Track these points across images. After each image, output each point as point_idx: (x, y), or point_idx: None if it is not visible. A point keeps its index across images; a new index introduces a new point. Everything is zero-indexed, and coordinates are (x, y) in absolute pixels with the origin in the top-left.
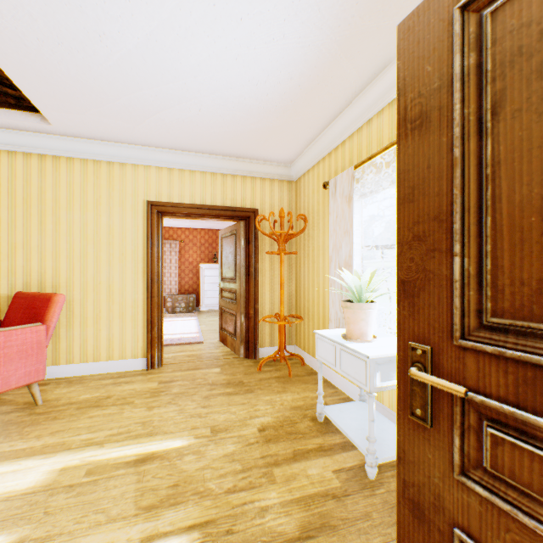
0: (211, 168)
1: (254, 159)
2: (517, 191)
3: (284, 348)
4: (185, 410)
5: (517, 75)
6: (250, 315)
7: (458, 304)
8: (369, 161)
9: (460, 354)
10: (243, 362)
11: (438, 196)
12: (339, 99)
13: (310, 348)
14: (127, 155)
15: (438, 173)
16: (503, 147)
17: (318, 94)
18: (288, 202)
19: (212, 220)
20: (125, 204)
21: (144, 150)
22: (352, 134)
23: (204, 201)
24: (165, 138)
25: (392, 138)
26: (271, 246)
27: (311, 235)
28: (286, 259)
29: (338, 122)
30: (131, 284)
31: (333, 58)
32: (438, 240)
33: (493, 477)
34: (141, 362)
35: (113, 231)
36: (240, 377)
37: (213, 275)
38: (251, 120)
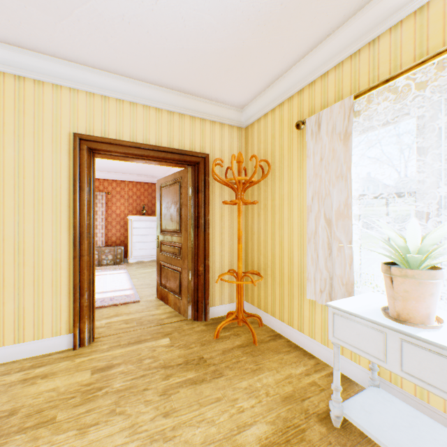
0: (156, 102)
1: (204, 98)
2: None
3: (242, 309)
4: (139, 426)
5: None
6: (200, 272)
7: None
8: (383, 86)
9: None
10: (193, 326)
11: None
12: (338, 11)
13: (269, 306)
14: (45, 70)
15: None
16: None
17: None
18: (237, 149)
19: (156, 164)
20: (43, 135)
21: (70, 67)
22: (341, 62)
23: (147, 140)
24: (99, 51)
25: (421, 54)
26: (221, 196)
27: (270, 184)
28: (236, 210)
29: (322, 48)
30: (51, 240)
31: None
32: None
33: None
34: (65, 340)
35: (23, 169)
36: (198, 350)
37: (142, 227)
38: (220, 33)
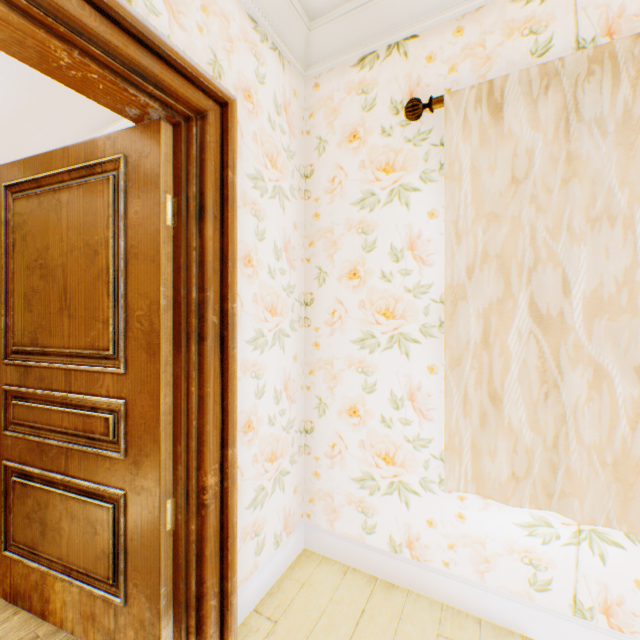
0: None
1: None
2: (20, 288)
3: None
4: None
5: (20, 235)
6: None
7: (5, 341)
8: None
9: (7, 368)
10: None
11: (0, 282)
12: (36, 148)
13: None
14: None
15: (0, 269)
16: (17, 266)
17: (3, 136)
18: None
19: None
20: None
21: None
22: None
23: None
24: None
25: None
26: None
27: None
28: None
29: None
30: None
31: (10, 116)
32: (0, 307)
33: (17, 424)
34: None
35: None
36: None
37: None
38: None
